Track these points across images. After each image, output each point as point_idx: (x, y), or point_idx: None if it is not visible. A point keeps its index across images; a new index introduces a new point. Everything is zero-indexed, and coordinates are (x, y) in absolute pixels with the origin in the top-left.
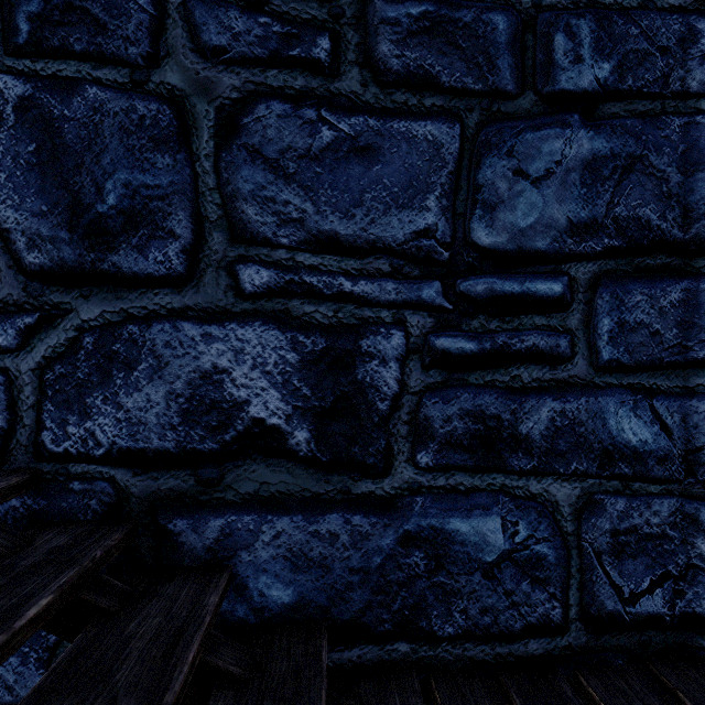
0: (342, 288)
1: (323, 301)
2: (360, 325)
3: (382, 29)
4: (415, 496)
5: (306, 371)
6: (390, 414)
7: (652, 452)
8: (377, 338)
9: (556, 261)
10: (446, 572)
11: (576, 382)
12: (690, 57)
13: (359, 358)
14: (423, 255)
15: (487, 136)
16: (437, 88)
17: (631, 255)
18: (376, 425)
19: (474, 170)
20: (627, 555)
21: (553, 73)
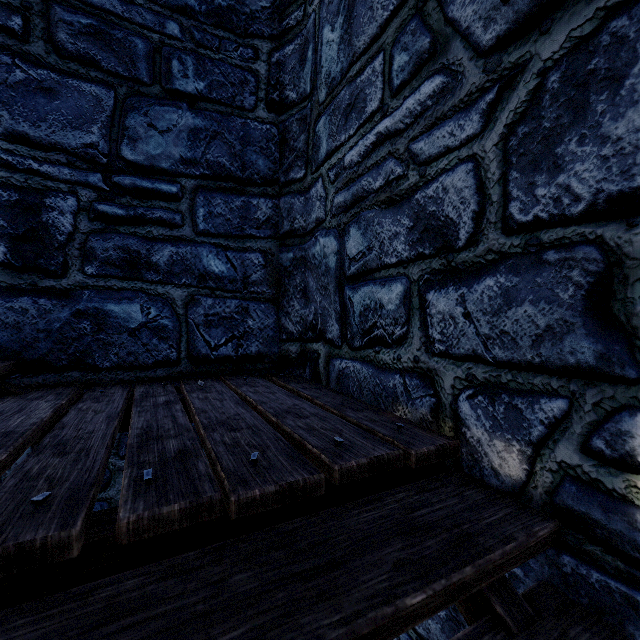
0: (31, 166)
1: (17, 172)
2: (45, 190)
3: (61, 25)
4: (84, 290)
5: (4, 212)
6: (67, 243)
7: (227, 277)
8: (57, 199)
9: (174, 176)
10: (105, 333)
11: (185, 239)
12: (245, 92)
13: (44, 209)
14: (90, 157)
15: (132, 102)
16: (99, 68)
17: (216, 180)
18: (56, 248)
19: (123, 118)
20: (213, 327)
21: (172, 79)
